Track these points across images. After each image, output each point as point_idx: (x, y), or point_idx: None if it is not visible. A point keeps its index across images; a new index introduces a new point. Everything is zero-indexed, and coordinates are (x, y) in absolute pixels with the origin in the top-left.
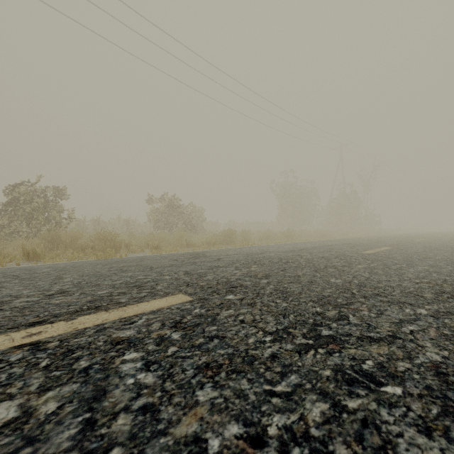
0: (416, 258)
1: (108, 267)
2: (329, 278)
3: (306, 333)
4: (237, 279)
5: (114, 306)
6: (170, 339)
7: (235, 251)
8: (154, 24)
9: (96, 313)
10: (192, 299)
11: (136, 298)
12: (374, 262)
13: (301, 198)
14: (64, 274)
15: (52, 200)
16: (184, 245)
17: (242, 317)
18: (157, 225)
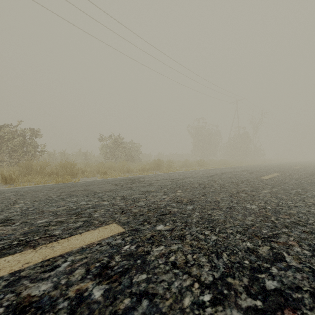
0: (304, 183)
1: (61, 191)
2: (245, 204)
3: (249, 286)
4: (166, 205)
5: (45, 240)
6: (89, 300)
7: (163, 176)
8: (104, 11)
9: (21, 252)
10: (124, 231)
11: (71, 229)
12: (274, 186)
13: (209, 137)
14: (20, 199)
15: (29, 138)
16: (125, 171)
17: (174, 257)
18: (107, 157)
